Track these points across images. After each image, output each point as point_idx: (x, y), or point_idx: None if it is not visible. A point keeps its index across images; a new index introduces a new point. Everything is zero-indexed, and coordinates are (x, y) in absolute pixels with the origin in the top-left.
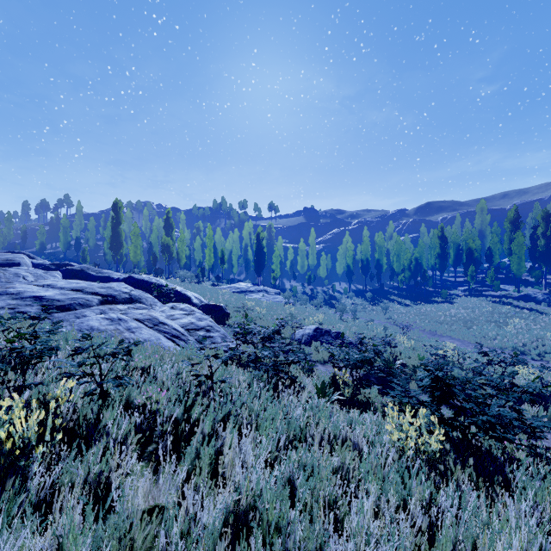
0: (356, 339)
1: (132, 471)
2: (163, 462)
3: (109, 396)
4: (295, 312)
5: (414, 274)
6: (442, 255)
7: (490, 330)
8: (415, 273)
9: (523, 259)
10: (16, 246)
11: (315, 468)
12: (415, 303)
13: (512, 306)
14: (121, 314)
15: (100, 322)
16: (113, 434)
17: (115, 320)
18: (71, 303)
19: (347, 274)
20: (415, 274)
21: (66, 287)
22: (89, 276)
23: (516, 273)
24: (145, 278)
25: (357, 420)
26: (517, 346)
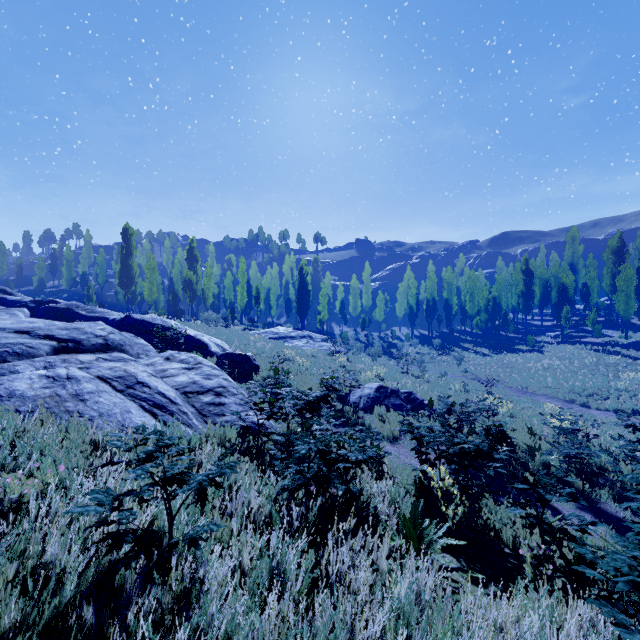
0: (443, 406)
1: None
2: None
3: None
4: (348, 364)
5: (491, 316)
6: (526, 293)
7: (598, 386)
8: (492, 315)
9: (633, 297)
10: (9, 283)
11: None
12: (494, 352)
13: (621, 356)
14: (80, 369)
15: (32, 383)
16: None
17: (60, 380)
18: None
19: (409, 317)
20: (492, 316)
21: (9, 327)
22: (78, 317)
23: (623, 314)
24: (147, 318)
25: None
26: (639, 408)
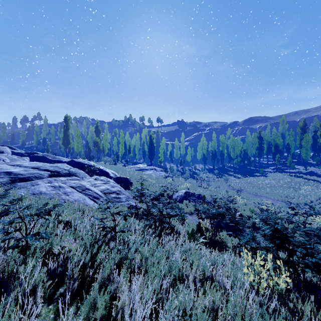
0: (212, 199)
1: (40, 315)
2: (61, 314)
3: (29, 248)
4: (173, 182)
5: (243, 159)
6: (259, 148)
7: (290, 192)
8: (243, 158)
9: (309, 150)
10: (8, 143)
11: (193, 317)
12: (244, 176)
13: (303, 178)
14: (62, 183)
15: (46, 188)
16: (25, 283)
17: (57, 187)
18: (29, 176)
19: (203, 159)
20: (243, 159)
21: (29, 166)
22: (48, 160)
23: (304, 158)
24: (81, 161)
25: (219, 260)
26: (307, 202)
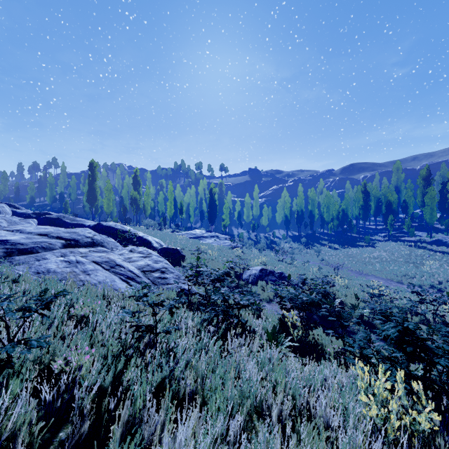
0: (299, 280)
1: None
2: None
3: (9, 366)
4: (242, 255)
5: (341, 222)
6: (365, 206)
7: (409, 270)
8: (342, 222)
9: (435, 210)
10: (10, 200)
11: None
12: (342, 247)
13: (426, 250)
14: (81, 257)
15: (58, 264)
16: None
17: (73, 263)
18: (33, 246)
19: (285, 222)
20: (342, 222)
21: (34, 231)
22: (65, 224)
23: (428, 221)
24: (111, 225)
25: (317, 377)
26: (434, 284)
